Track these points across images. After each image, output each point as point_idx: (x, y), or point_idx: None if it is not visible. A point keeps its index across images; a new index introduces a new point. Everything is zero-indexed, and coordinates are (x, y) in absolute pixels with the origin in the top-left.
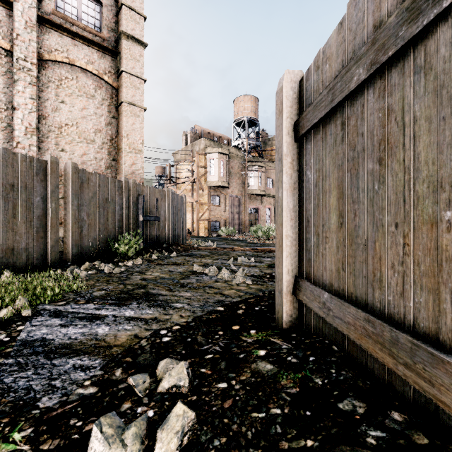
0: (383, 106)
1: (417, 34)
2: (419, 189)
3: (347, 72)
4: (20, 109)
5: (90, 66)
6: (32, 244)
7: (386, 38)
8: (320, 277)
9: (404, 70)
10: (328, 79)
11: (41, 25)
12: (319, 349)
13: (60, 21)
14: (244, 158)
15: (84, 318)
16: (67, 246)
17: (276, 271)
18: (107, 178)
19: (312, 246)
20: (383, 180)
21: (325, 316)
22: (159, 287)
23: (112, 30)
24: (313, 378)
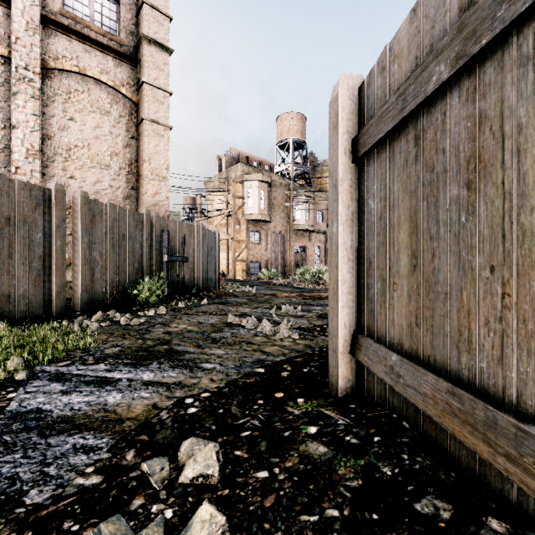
0: (473, 113)
1: (524, 12)
2: (525, 221)
3: (423, 71)
4: (20, 127)
5: (105, 76)
6: (32, 289)
7: (478, 22)
8: (387, 334)
9: (503, 64)
10: (396, 82)
11: (45, 27)
12: (386, 427)
13: (68, 22)
14: (289, 187)
15: (91, 382)
16: (75, 293)
17: (329, 325)
18: (124, 210)
19: (375, 294)
20: (472, 209)
21: (394, 383)
22: (186, 342)
23: (131, 33)
24: (379, 467)
